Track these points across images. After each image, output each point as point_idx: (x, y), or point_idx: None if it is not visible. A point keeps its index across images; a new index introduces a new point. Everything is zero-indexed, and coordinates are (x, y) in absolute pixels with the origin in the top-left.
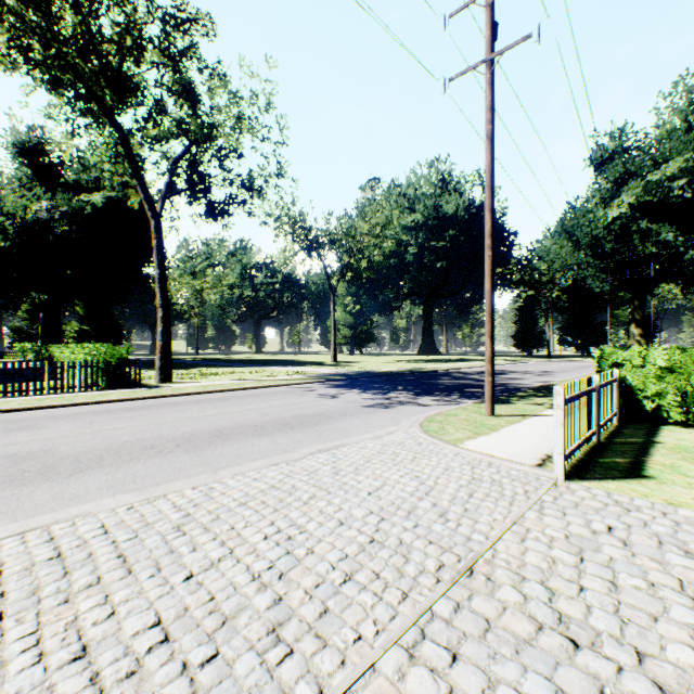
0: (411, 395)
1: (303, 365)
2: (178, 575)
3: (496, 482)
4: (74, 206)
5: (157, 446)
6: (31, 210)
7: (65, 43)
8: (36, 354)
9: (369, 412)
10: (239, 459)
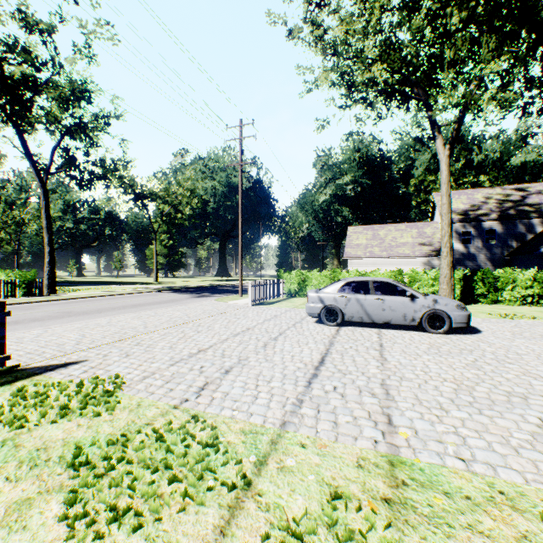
0: (211, 294)
1: (136, 284)
2: (165, 316)
3: (234, 307)
4: None
5: (116, 308)
6: None
7: None
8: None
9: (193, 299)
10: (154, 308)
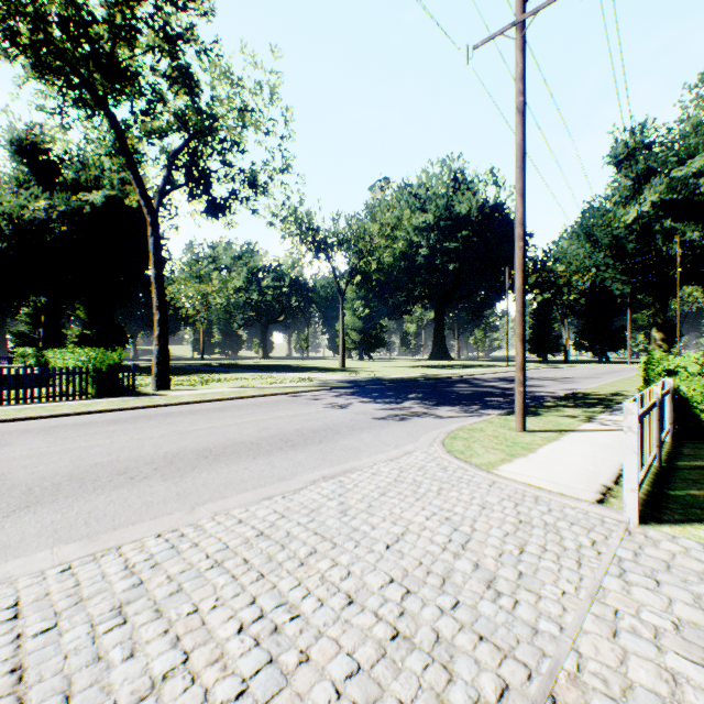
0: (427, 405)
1: (310, 371)
2: None
3: (550, 526)
4: (72, 206)
5: (131, 470)
6: (28, 210)
7: (51, 23)
8: (37, 359)
9: (381, 426)
10: (224, 489)
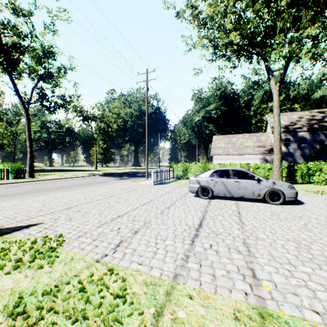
0: (129, 177)
1: (83, 171)
2: (99, 192)
3: (142, 185)
4: None
5: (69, 186)
6: None
7: None
8: None
9: (117, 180)
10: (92, 186)
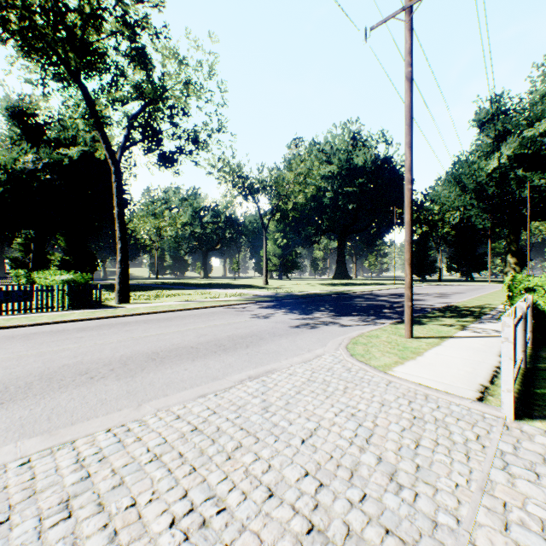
0: (332, 315)
1: (240, 288)
2: None
3: (440, 422)
4: (54, 159)
5: (91, 371)
6: (20, 162)
7: (34, 12)
8: (27, 278)
9: (296, 333)
10: (167, 388)
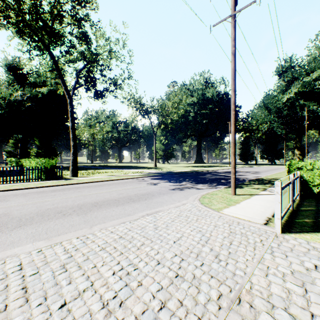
0: (193, 183)
1: (140, 168)
2: (56, 303)
3: (243, 234)
4: (33, 94)
5: (63, 211)
6: (13, 96)
7: (25, 13)
8: (16, 163)
9: (172, 192)
10: (104, 219)
